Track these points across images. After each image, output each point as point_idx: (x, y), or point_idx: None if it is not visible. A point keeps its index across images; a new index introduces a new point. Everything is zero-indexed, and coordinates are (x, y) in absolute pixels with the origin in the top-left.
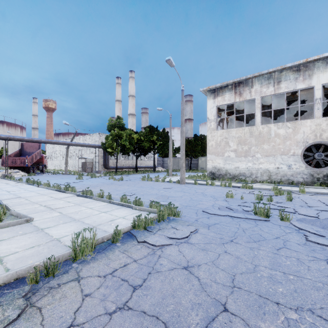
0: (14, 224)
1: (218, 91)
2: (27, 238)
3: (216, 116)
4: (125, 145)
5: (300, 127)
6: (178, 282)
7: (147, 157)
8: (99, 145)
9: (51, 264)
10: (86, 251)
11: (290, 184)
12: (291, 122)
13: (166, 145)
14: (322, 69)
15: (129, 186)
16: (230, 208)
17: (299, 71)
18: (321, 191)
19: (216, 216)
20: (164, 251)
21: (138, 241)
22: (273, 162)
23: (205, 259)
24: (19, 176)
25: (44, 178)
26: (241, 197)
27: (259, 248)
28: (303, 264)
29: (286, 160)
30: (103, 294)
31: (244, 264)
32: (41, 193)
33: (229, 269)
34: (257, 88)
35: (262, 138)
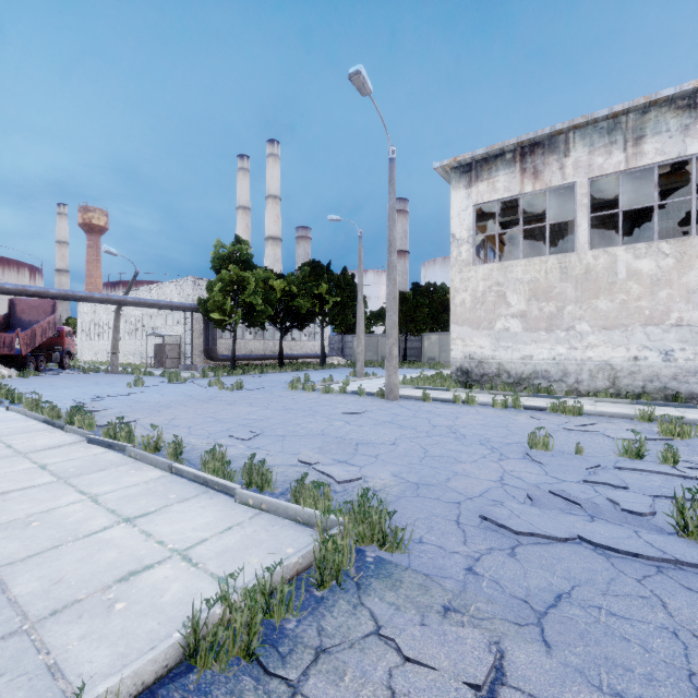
0: None
1: (478, 168)
2: None
3: (472, 229)
4: (255, 305)
5: (697, 254)
6: None
7: (307, 334)
8: (193, 306)
9: None
10: None
11: (670, 400)
12: (673, 241)
13: (349, 305)
14: None
15: (252, 408)
16: (570, 499)
17: (693, 108)
18: None
19: (535, 539)
20: None
21: None
22: (624, 344)
23: None
24: None
25: (52, 384)
26: (577, 446)
27: None
28: None
29: (658, 339)
30: None
31: None
32: None
33: None
34: (579, 156)
35: (592, 282)
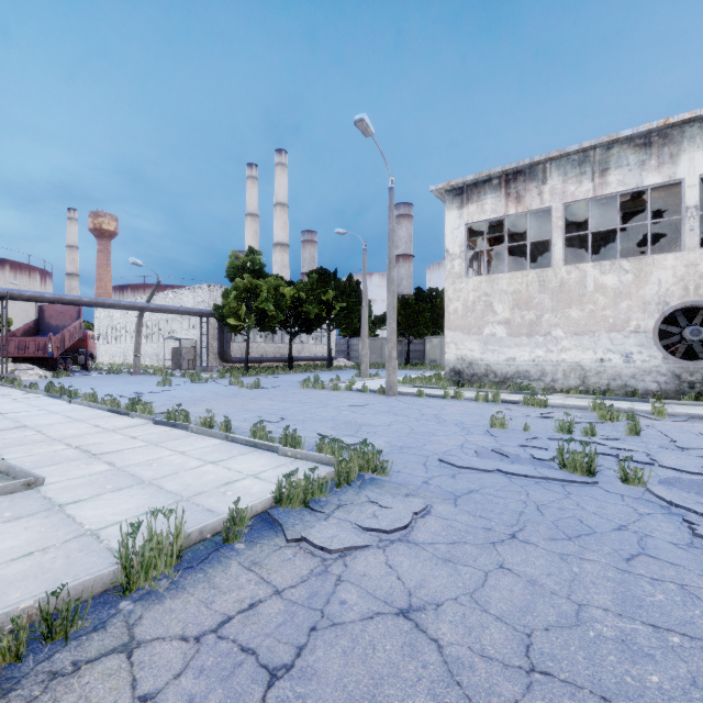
0: None
1: (468, 192)
2: (21, 530)
3: (464, 246)
4: (267, 311)
5: (651, 271)
6: (387, 655)
7: (314, 337)
8: (209, 311)
9: (62, 606)
10: (159, 566)
11: (630, 395)
12: (632, 260)
13: (355, 310)
14: (701, 142)
15: (273, 401)
16: (503, 453)
17: (648, 146)
18: (699, 412)
19: (470, 471)
20: (350, 564)
21: (286, 539)
22: (592, 348)
23: (453, 586)
24: (32, 377)
25: (88, 383)
26: (525, 425)
27: (582, 557)
28: (697, 600)
29: (619, 343)
30: (188, 695)
31: (551, 602)
32: (74, 417)
33: (514, 617)
34: (555, 184)
35: (566, 294)
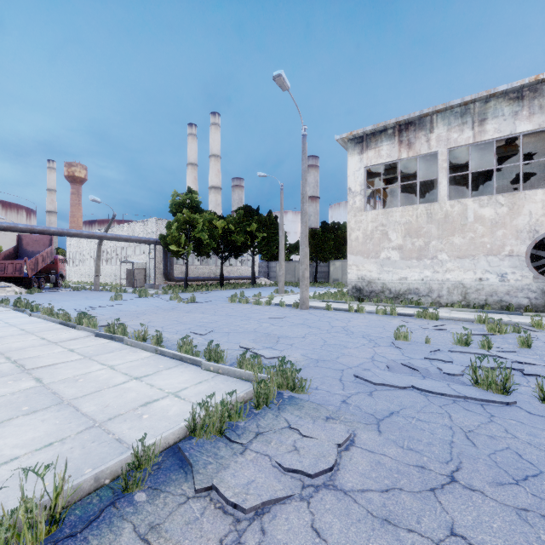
0: None
1: (368, 140)
2: None
3: (364, 185)
4: (202, 240)
5: (523, 204)
6: None
7: (241, 261)
8: (155, 240)
9: None
10: (28, 539)
11: (505, 309)
12: (507, 195)
13: (273, 239)
14: None
15: (204, 314)
16: (413, 367)
17: (520, 99)
18: None
19: (386, 387)
20: (268, 530)
21: (195, 488)
22: (472, 269)
23: None
24: (9, 293)
25: (54, 298)
26: (426, 338)
27: (544, 514)
28: None
29: (496, 265)
30: None
31: None
32: (27, 329)
33: None
34: (440, 133)
35: (450, 224)
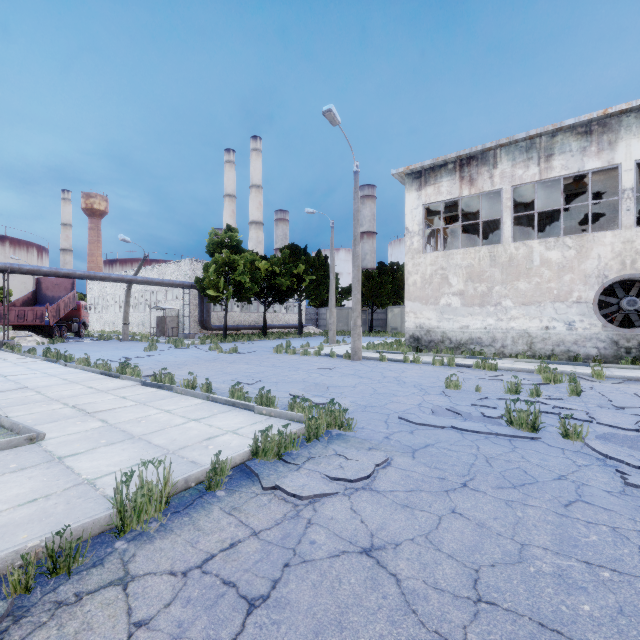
0: (2, 446)
1: (426, 175)
2: (26, 479)
3: (422, 224)
4: (243, 283)
5: (592, 247)
6: (351, 587)
7: (286, 307)
8: (190, 283)
9: (65, 545)
10: (149, 511)
11: (572, 360)
12: (574, 237)
13: (323, 283)
14: (636, 130)
15: (249, 365)
16: (456, 412)
17: (589, 134)
18: (635, 375)
19: (427, 427)
20: (319, 509)
21: (262, 487)
22: (538, 317)
23: (410, 528)
24: (31, 343)
25: (81, 348)
26: (477, 387)
27: (526, 503)
28: (626, 541)
29: (563, 313)
30: (177, 621)
31: (497, 542)
32: (70, 379)
33: (464, 555)
34: (504, 169)
35: (514, 268)
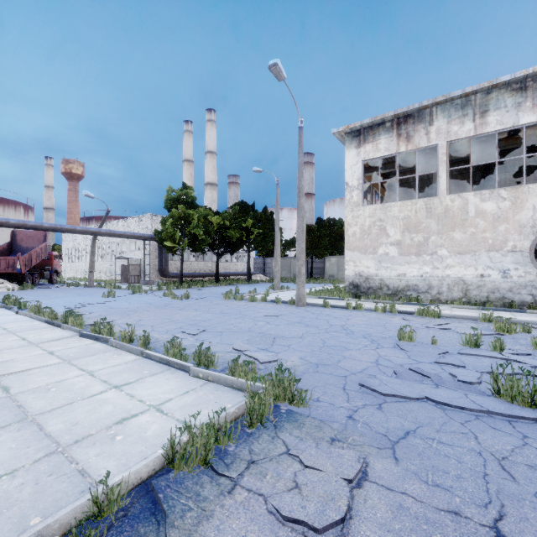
0: None
1: (365, 133)
2: None
3: (361, 179)
4: (197, 236)
5: (527, 198)
6: None
7: (236, 257)
8: (150, 236)
9: None
10: None
11: (507, 306)
12: (509, 189)
13: (269, 235)
14: None
15: (197, 312)
16: (423, 374)
17: (524, 90)
18: None
19: (396, 399)
20: None
21: None
22: (473, 265)
23: None
24: (2, 290)
25: (46, 295)
26: (432, 339)
27: None
28: None
29: (498, 261)
30: None
31: None
32: (10, 328)
33: None
34: (440, 125)
35: (450, 219)
